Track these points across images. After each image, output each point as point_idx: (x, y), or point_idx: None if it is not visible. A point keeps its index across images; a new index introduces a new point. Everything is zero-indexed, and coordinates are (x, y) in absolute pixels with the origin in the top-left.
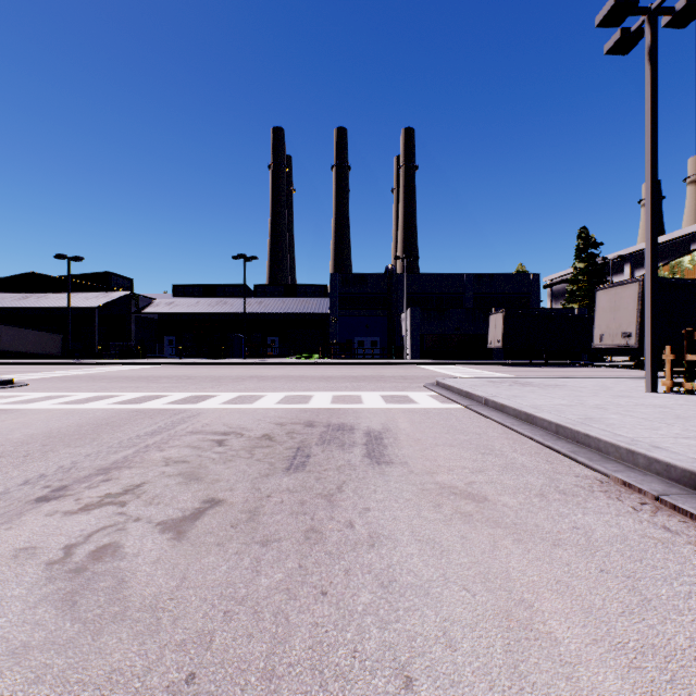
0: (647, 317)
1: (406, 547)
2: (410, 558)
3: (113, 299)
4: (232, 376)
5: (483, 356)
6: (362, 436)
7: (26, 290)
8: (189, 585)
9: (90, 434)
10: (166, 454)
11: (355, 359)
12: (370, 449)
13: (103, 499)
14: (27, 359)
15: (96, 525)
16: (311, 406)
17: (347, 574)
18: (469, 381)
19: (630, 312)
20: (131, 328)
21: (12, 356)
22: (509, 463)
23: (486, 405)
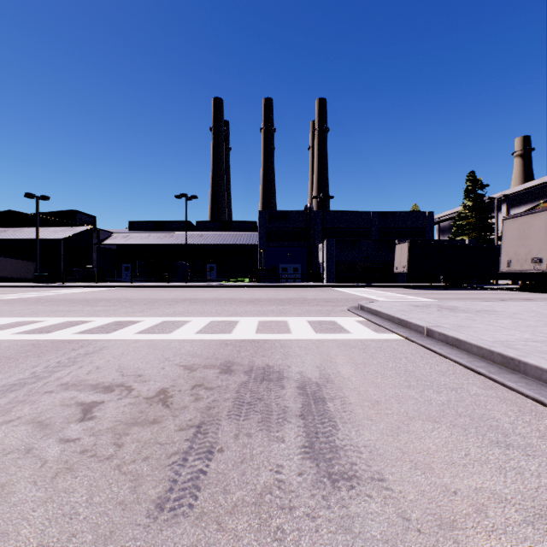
0: None
1: None
2: None
3: (77, 232)
4: (167, 299)
5: (388, 280)
6: (295, 394)
7: (5, 225)
8: None
9: None
10: None
11: (279, 282)
12: (310, 430)
13: None
14: (5, 282)
15: None
16: (234, 336)
17: None
18: (393, 305)
19: (540, 239)
20: (92, 257)
21: None
22: None
23: (430, 336)
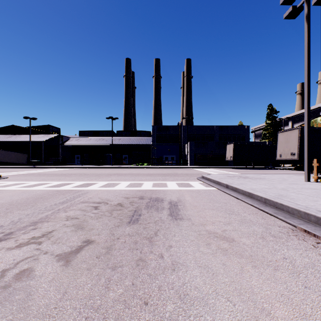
0: (305, 145)
1: (192, 271)
2: (195, 278)
3: (51, 137)
4: (105, 174)
5: (223, 164)
6: (167, 204)
7: (10, 133)
8: (67, 297)
9: (32, 203)
10: (68, 214)
11: (163, 165)
12: (171, 211)
13: (30, 240)
14: (11, 165)
15: (22, 256)
16: (142, 188)
17: (159, 290)
18: (218, 176)
19: (294, 143)
20: (59, 151)
21: (4, 164)
22: (243, 219)
23: (228, 188)
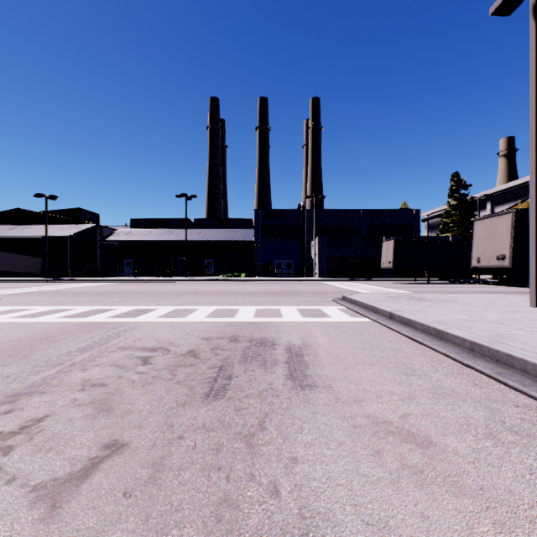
0: (531, 241)
1: None
2: None
3: (82, 230)
4: (173, 292)
5: (376, 274)
6: (283, 352)
7: (14, 223)
8: None
9: (24, 350)
10: (88, 374)
11: (274, 277)
12: (292, 368)
13: None
14: (14, 277)
15: None
16: (237, 319)
17: None
18: (371, 296)
19: (504, 238)
20: (96, 253)
21: (2, 274)
22: (437, 387)
23: (392, 319)
